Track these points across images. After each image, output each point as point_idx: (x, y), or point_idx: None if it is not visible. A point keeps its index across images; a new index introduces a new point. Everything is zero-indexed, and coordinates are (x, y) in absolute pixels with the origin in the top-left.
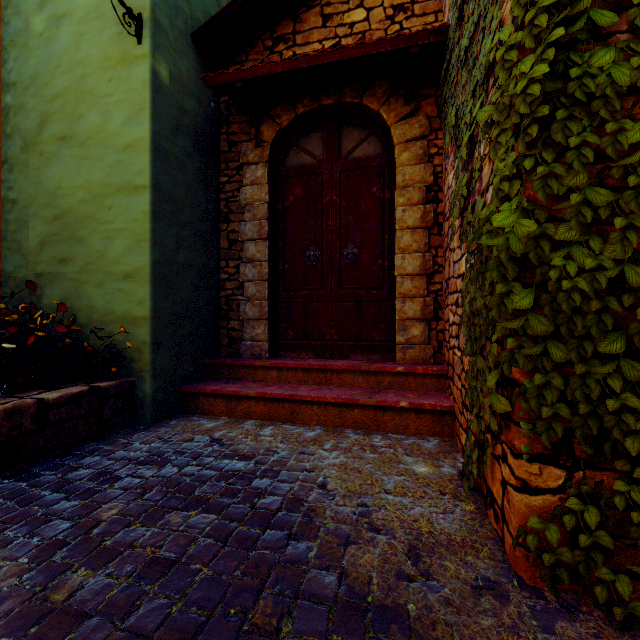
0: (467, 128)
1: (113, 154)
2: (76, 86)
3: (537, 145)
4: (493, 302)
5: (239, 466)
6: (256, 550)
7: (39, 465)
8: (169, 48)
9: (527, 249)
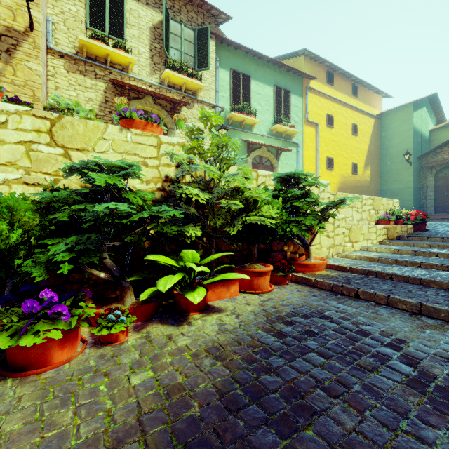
0: None
1: (405, 182)
2: (396, 172)
3: None
4: None
5: None
6: None
7: None
8: (414, 164)
9: None
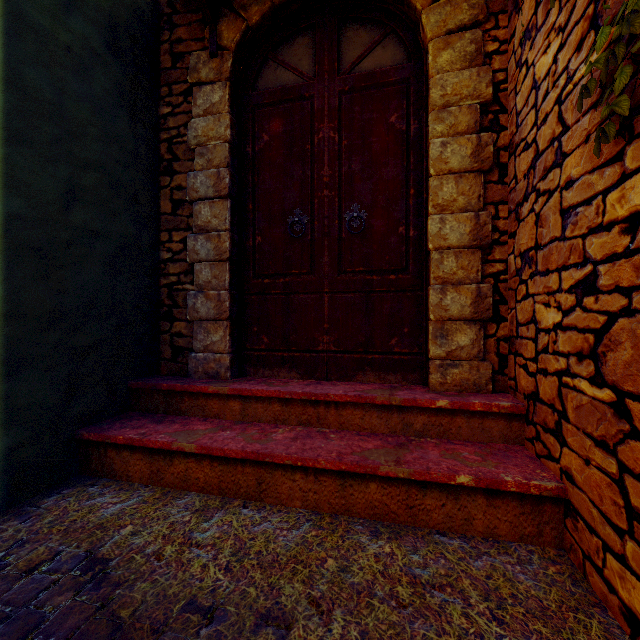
0: None
1: None
2: None
3: None
4: None
5: None
6: None
7: None
8: None
9: None
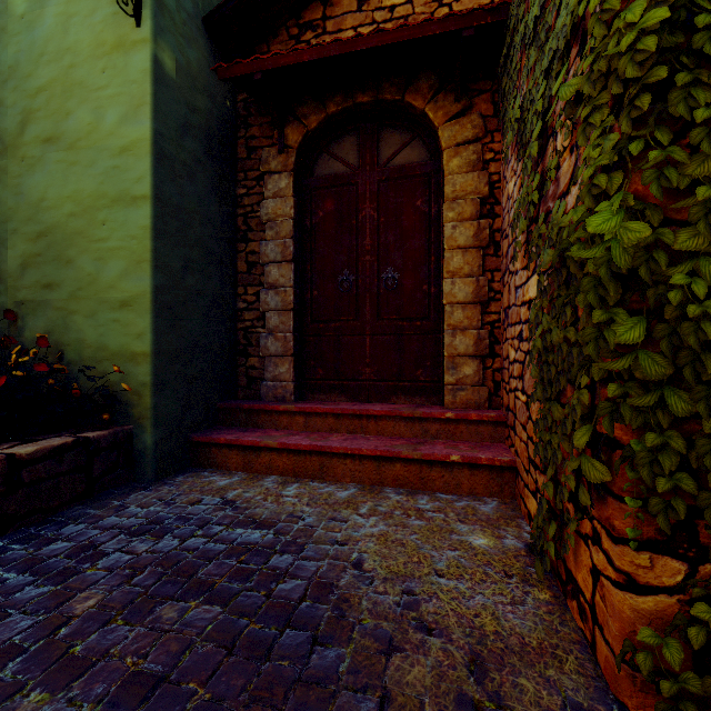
0: (537, 119)
1: (107, 158)
2: (64, 78)
3: (648, 122)
4: (589, 335)
5: (255, 537)
6: (270, 661)
7: (8, 536)
8: (175, 33)
9: (636, 263)
